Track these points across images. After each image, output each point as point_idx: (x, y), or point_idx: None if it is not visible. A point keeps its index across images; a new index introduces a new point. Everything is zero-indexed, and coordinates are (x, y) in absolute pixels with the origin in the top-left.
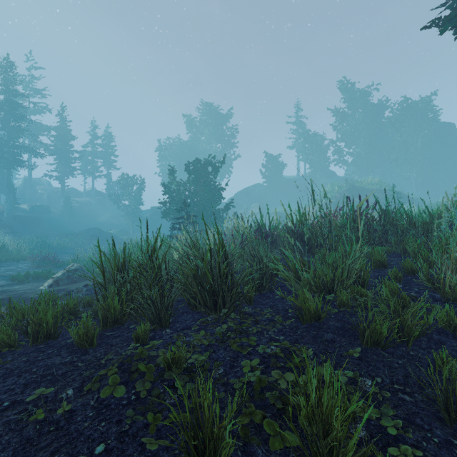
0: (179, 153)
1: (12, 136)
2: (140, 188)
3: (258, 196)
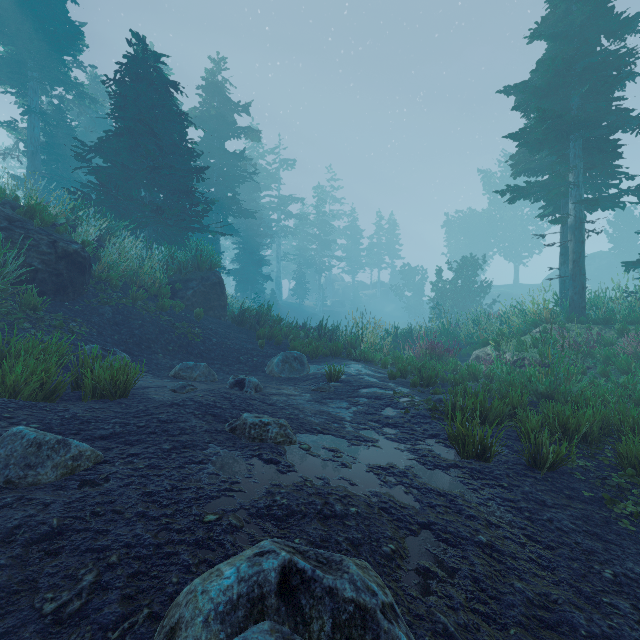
0: (471, 229)
1: (322, 247)
2: (422, 278)
3: (593, 272)
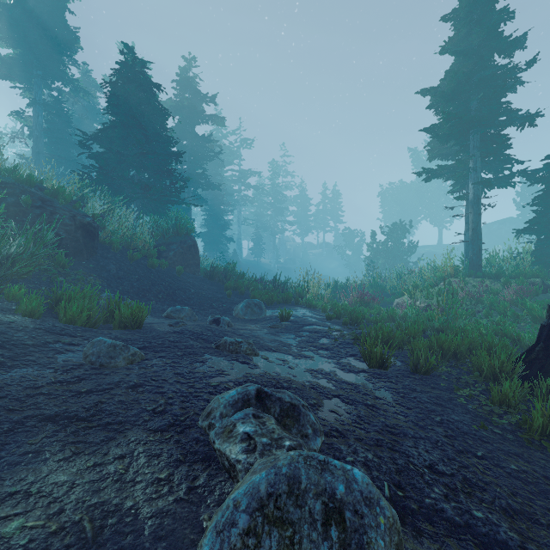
0: (402, 198)
1: (276, 213)
2: (360, 239)
3: (504, 235)
